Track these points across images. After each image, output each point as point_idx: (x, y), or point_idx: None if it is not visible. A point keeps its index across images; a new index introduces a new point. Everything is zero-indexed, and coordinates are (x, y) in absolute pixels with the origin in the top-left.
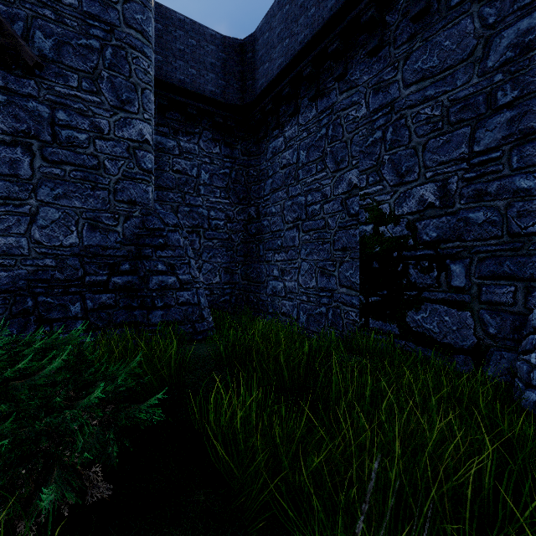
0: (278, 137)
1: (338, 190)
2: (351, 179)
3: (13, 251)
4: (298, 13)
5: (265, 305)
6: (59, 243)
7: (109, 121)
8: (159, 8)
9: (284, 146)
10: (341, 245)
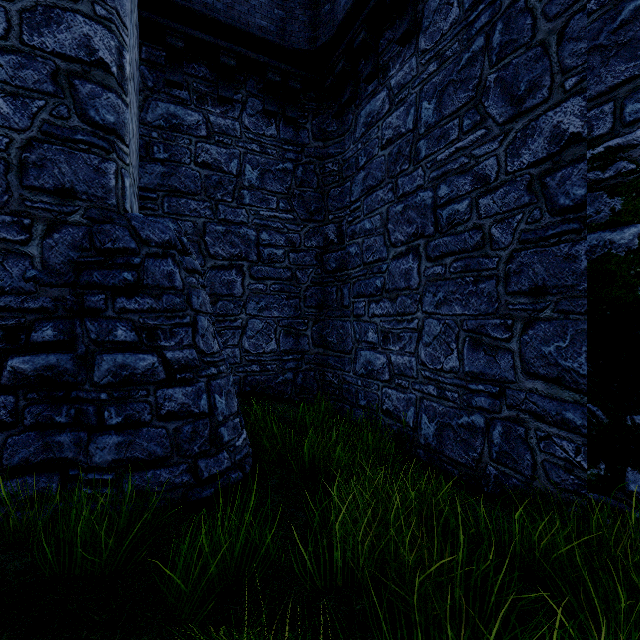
0: (376, 93)
1: (520, 159)
2: (560, 125)
3: None
4: None
5: (352, 391)
6: None
7: (7, 8)
8: None
9: (388, 106)
10: (528, 283)
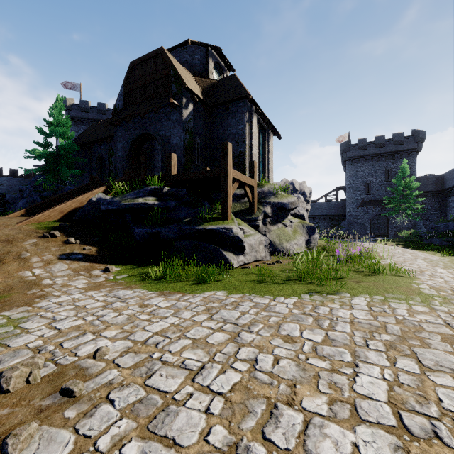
0: (449, 199)
1: None
2: None
3: (397, 226)
4: (450, 179)
5: None
6: (402, 225)
7: None
8: (417, 178)
9: (450, 201)
10: None
